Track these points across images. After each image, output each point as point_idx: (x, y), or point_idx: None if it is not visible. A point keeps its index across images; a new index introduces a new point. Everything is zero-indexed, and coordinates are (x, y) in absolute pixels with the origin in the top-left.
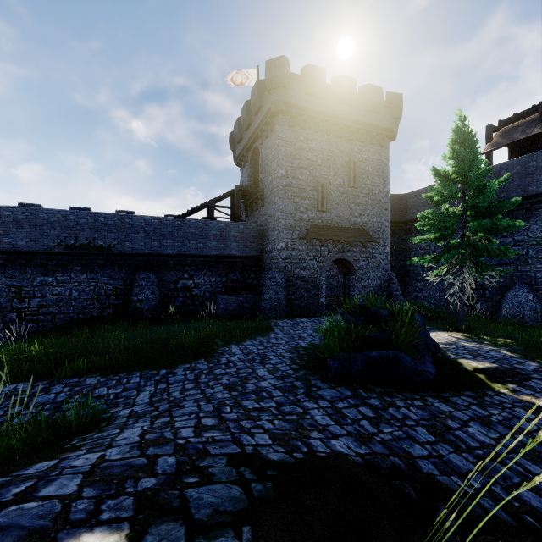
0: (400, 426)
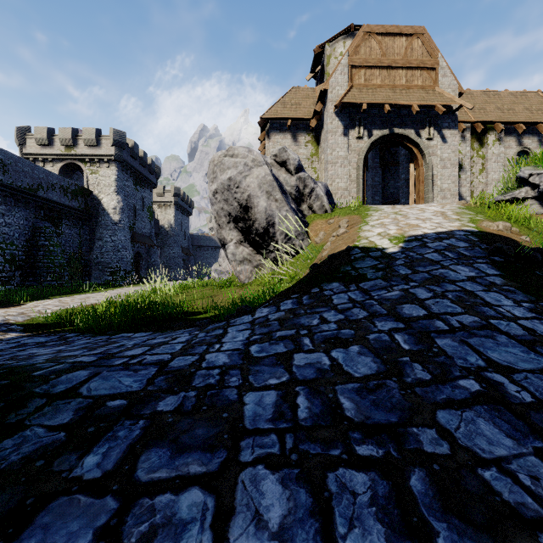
0: (133, 344)
